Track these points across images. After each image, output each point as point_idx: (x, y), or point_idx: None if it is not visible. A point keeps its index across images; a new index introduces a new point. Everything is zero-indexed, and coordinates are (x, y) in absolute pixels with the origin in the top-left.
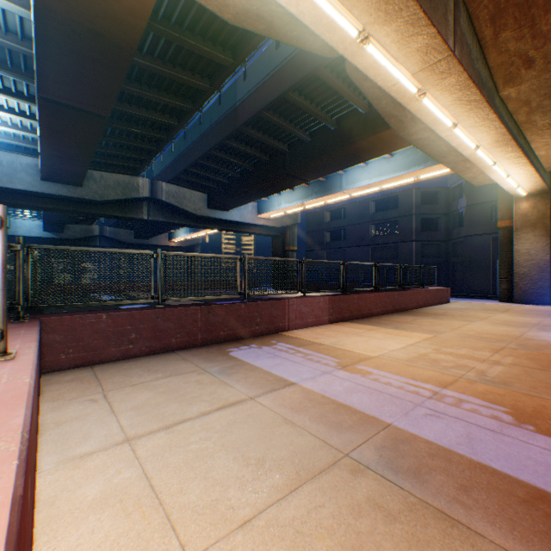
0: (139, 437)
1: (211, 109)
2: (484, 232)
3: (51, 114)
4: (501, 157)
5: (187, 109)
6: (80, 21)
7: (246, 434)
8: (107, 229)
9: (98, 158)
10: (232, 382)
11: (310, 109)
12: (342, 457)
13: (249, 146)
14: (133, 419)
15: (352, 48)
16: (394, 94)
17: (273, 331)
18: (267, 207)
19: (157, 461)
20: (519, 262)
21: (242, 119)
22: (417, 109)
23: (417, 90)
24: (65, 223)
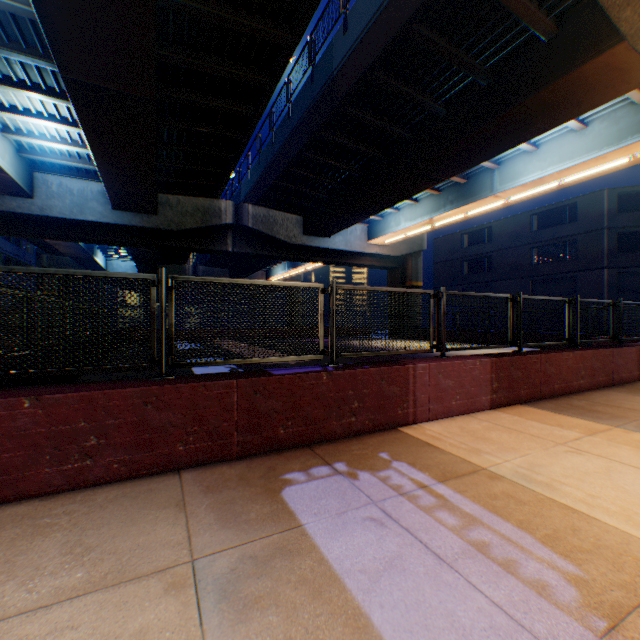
0: None
1: (301, 94)
2: None
3: (87, 107)
4: None
5: (262, 85)
6: None
7: None
8: (200, 268)
9: (171, 178)
10: None
11: (448, 51)
12: None
13: (353, 138)
14: None
15: None
16: None
17: (384, 424)
18: (380, 230)
19: None
20: None
21: (341, 91)
22: None
23: None
24: (154, 262)
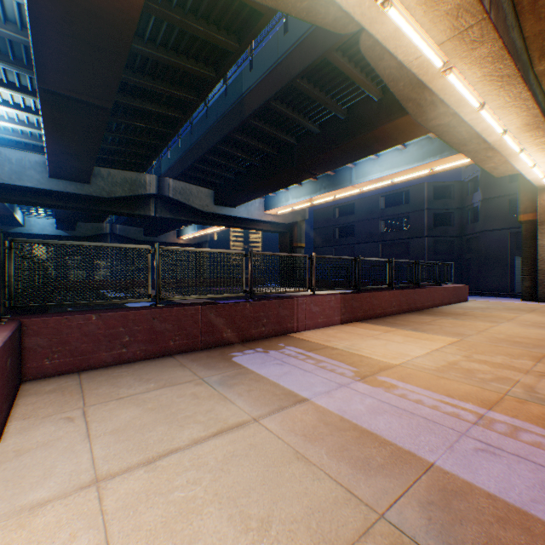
0: (110, 477)
1: (217, 102)
2: (501, 227)
3: (53, 106)
4: (530, 144)
5: (191, 101)
6: (74, 0)
7: (247, 476)
8: (117, 227)
9: (105, 155)
10: (232, 397)
11: (319, 98)
12: (376, 521)
13: (256, 140)
14: (109, 448)
15: (371, 13)
16: (416, 70)
17: (280, 332)
18: (274, 203)
19: (127, 520)
20: (544, 258)
21: (248, 110)
22: (440, 88)
23: (442, 64)
24: (76, 221)
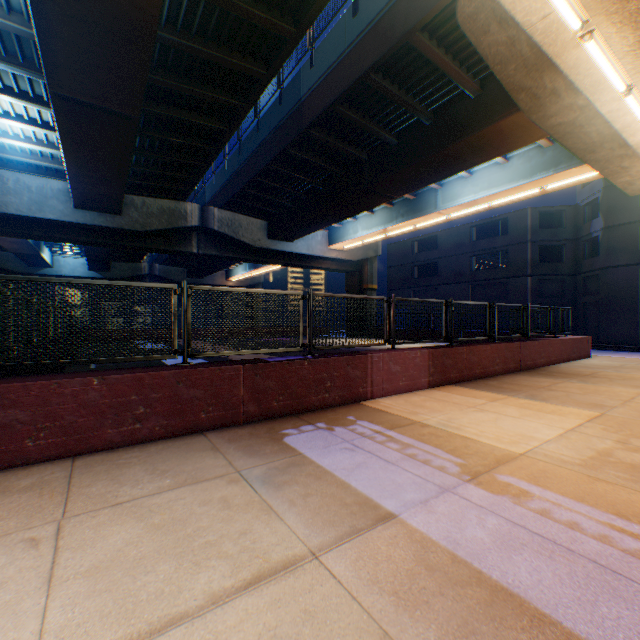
0: None
1: (270, 112)
2: (630, 263)
3: (69, 117)
4: None
5: (238, 107)
6: None
7: None
8: (157, 267)
9: (138, 180)
10: (280, 507)
11: (398, 97)
12: None
13: (317, 156)
14: (72, 610)
15: None
16: (540, 36)
17: (349, 399)
18: (340, 236)
19: None
20: None
21: (308, 118)
22: (571, 64)
23: (580, 25)
24: (109, 260)
